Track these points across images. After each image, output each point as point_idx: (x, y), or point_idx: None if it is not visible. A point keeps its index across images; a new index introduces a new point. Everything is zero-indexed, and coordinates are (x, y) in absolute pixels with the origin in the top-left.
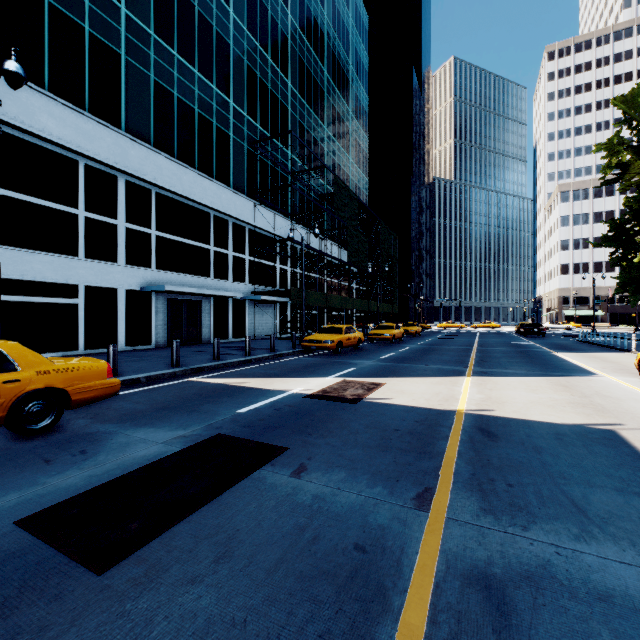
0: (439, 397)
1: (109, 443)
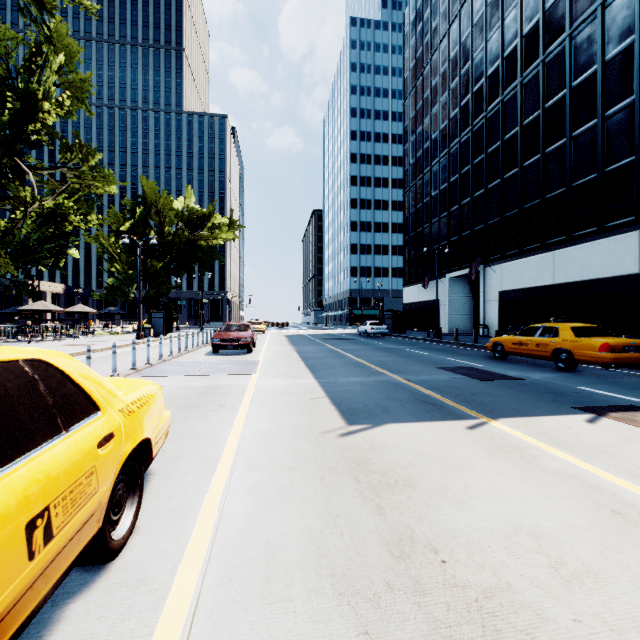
0: (569, 440)
1: (532, 372)
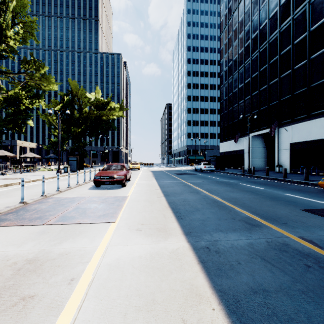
0: None
1: None
